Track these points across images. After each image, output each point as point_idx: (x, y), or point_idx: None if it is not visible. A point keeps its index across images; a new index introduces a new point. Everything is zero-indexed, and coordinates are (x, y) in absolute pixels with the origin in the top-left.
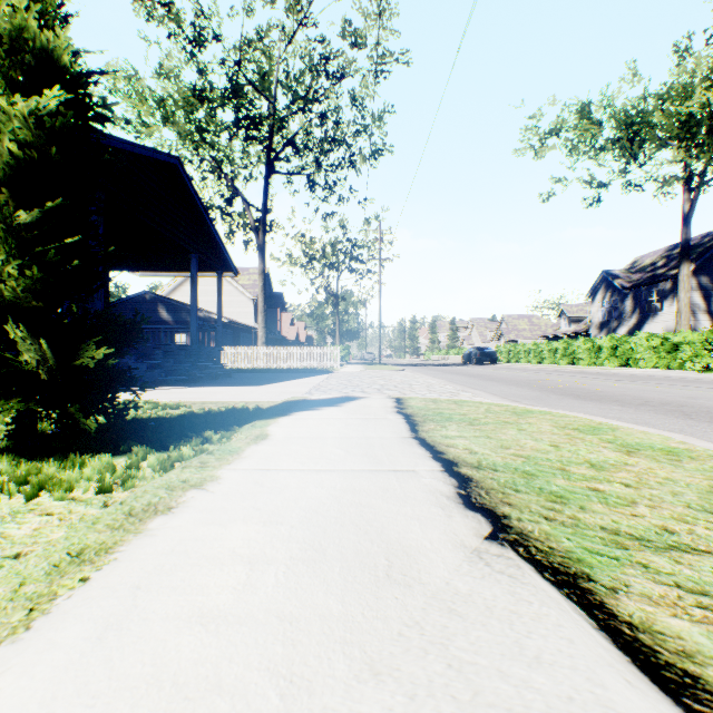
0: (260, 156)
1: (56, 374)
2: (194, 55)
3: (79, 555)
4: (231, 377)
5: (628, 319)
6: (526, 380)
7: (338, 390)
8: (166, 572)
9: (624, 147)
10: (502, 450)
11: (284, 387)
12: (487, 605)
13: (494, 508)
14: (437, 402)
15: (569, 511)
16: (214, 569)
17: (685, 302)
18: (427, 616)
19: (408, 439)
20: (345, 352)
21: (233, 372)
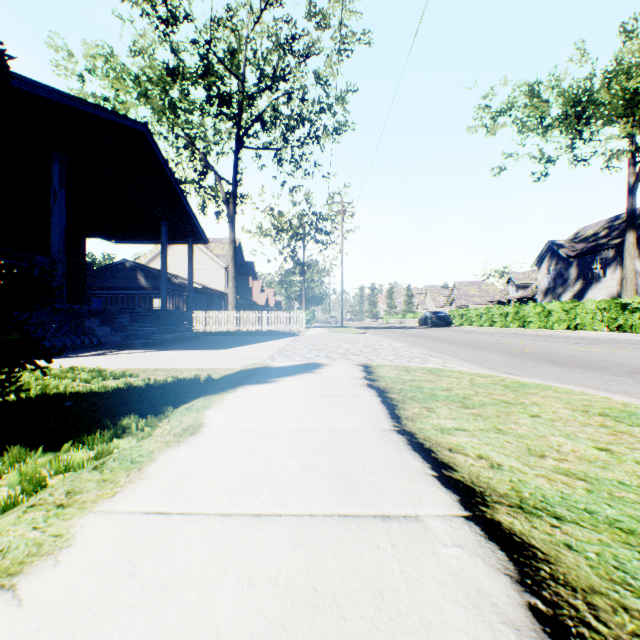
0: (230, 132)
1: None
2: (167, 34)
3: None
4: (199, 340)
5: (573, 285)
6: (488, 343)
7: (301, 355)
8: None
9: (572, 124)
10: (537, 460)
11: (248, 351)
12: None
13: None
14: (410, 371)
15: None
16: None
17: (631, 269)
18: None
19: (390, 434)
20: (311, 316)
21: (203, 335)
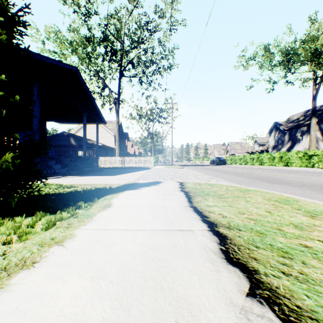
0: (116, 69)
1: None
2: (86, 21)
3: None
4: (102, 171)
5: (286, 144)
6: (241, 173)
7: (152, 178)
8: None
9: (285, 64)
10: (240, 215)
11: (126, 176)
12: None
13: (246, 263)
14: (200, 185)
15: (297, 266)
16: None
17: (314, 136)
18: None
19: (187, 207)
20: (156, 159)
21: (103, 169)
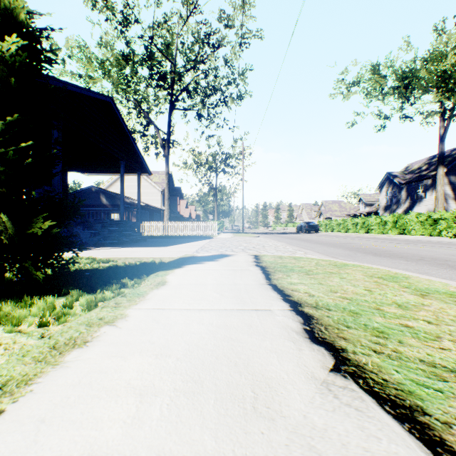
0: (165, 98)
1: (14, 240)
2: (123, 32)
3: (3, 386)
4: (146, 241)
5: (403, 203)
6: (339, 243)
7: (216, 250)
8: (70, 404)
9: (401, 92)
10: (332, 294)
11: (180, 247)
12: (342, 442)
13: (333, 342)
14: (282, 258)
15: (392, 345)
16: (110, 402)
17: (441, 192)
18: (290, 454)
19: (264, 285)
20: (221, 225)
21: (148, 238)
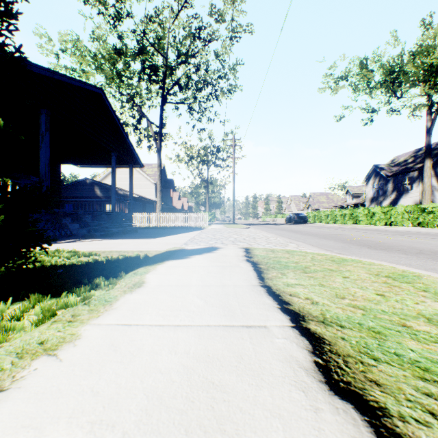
0: (158, 92)
1: None
2: (115, 26)
3: None
4: (137, 232)
5: (390, 195)
6: (330, 234)
7: (205, 242)
8: None
9: (388, 86)
10: (339, 300)
11: (170, 239)
12: None
13: (363, 392)
14: (274, 252)
15: None
16: None
17: (428, 184)
18: None
19: (257, 287)
20: (212, 216)
21: (139, 229)
